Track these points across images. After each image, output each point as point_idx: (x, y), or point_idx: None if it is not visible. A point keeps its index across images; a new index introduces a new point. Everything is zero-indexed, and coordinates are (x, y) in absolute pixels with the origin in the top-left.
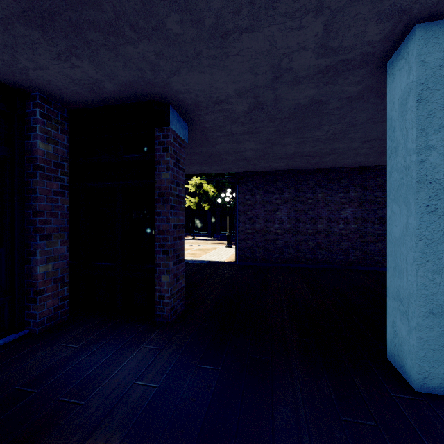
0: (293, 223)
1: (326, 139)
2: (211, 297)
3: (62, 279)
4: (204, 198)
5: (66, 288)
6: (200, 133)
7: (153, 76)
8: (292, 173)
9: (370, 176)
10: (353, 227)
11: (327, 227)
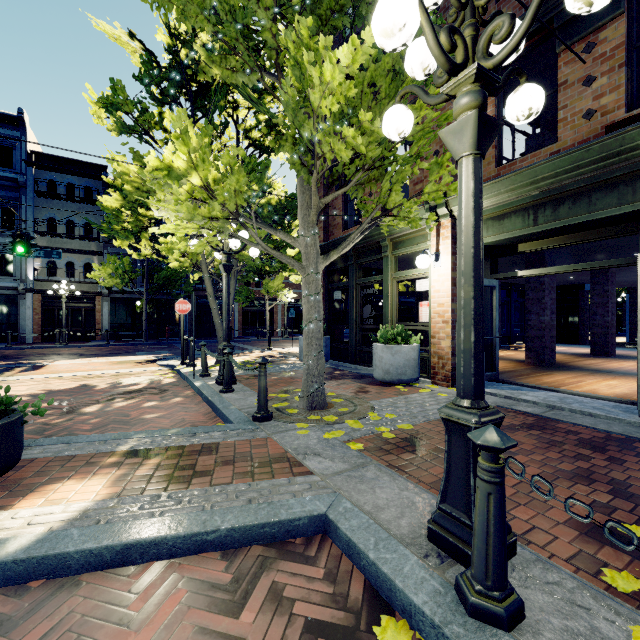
0: None
1: None
2: None
3: None
4: None
5: None
6: None
7: (581, 282)
8: None
9: None
10: None
11: None
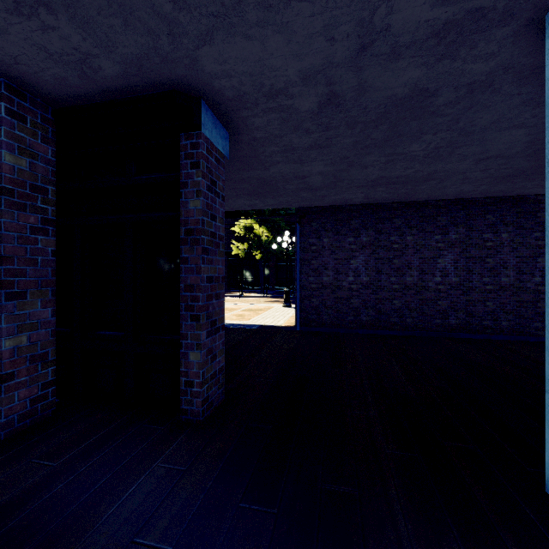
0: (372, 276)
1: (425, 156)
2: (263, 379)
3: (43, 357)
4: (255, 244)
5: (50, 370)
6: (247, 148)
7: (172, 46)
8: (371, 208)
9: (478, 212)
10: (454, 280)
11: (419, 281)
